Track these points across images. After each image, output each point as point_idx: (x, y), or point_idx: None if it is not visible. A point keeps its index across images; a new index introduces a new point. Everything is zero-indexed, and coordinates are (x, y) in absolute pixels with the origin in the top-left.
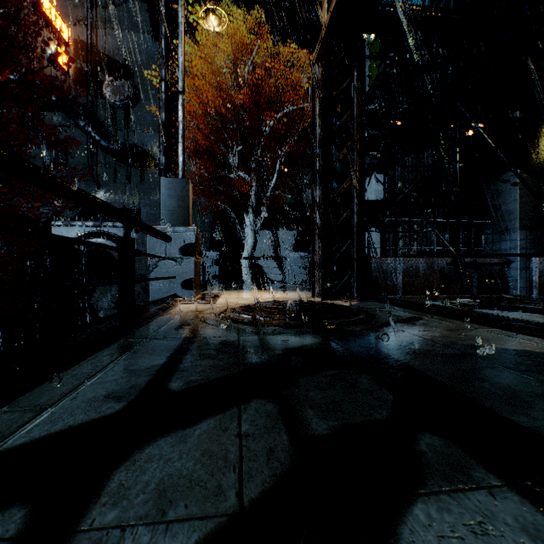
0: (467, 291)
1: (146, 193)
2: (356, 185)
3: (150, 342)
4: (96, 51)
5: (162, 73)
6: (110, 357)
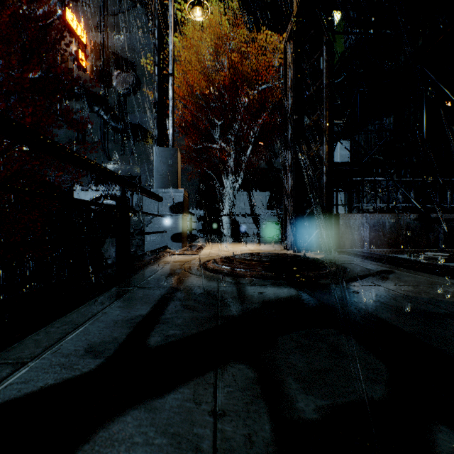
0: (433, 245)
1: (145, 163)
2: (325, 148)
3: (138, 290)
4: (107, 50)
5: (155, 59)
6: (101, 305)
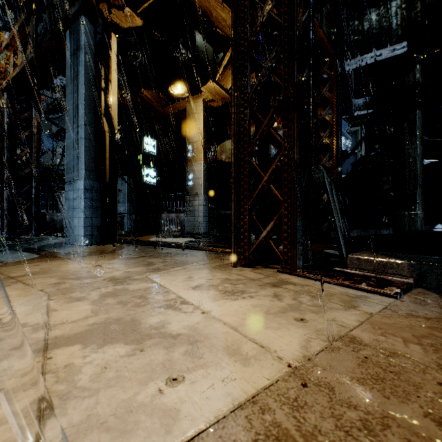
0: None
1: None
2: (35, 172)
3: None
4: None
5: None
6: None
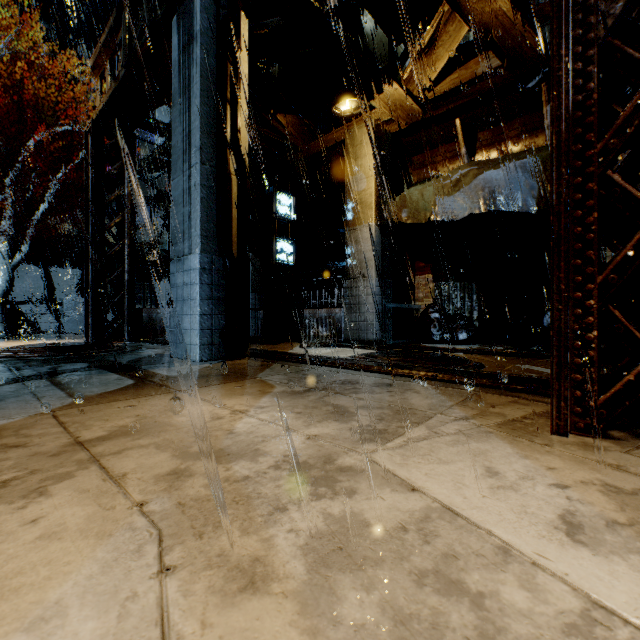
0: None
1: None
2: (128, 250)
3: None
4: None
5: None
6: None
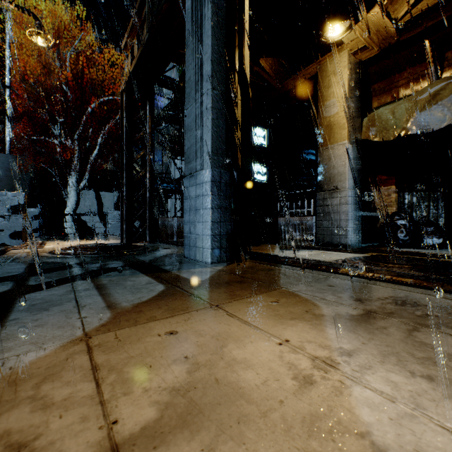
0: None
1: None
2: (148, 175)
3: (9, 263)
4: None
5: None
6: None
